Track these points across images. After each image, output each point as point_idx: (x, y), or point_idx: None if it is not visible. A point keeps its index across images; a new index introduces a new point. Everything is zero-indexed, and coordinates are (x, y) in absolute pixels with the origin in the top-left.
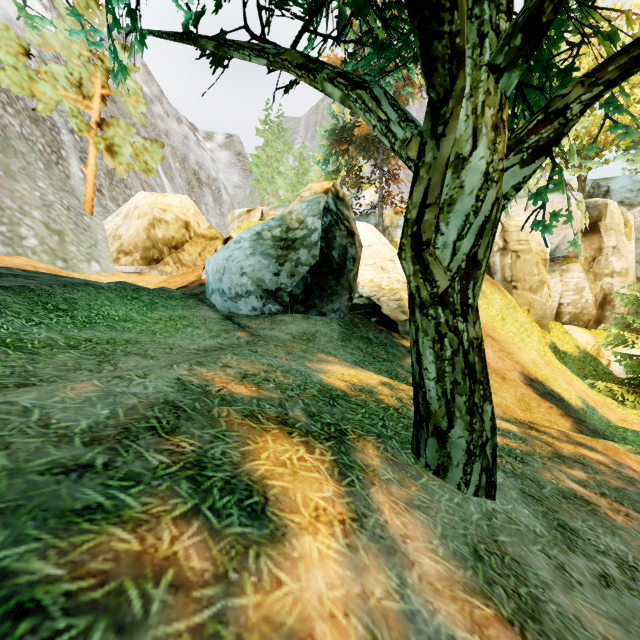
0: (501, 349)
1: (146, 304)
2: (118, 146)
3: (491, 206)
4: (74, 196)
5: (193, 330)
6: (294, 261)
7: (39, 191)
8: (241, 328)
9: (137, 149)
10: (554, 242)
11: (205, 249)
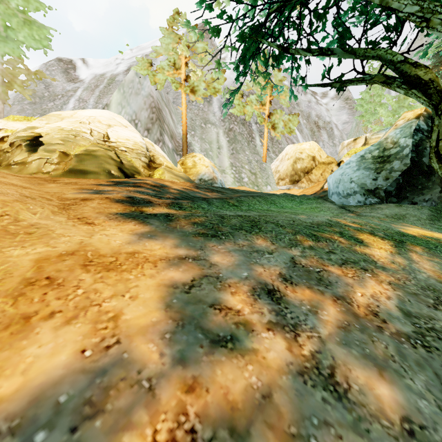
0: None
1: (298, 202)
2: (276, 124)
3: None
4: (258, 155)
5: (323, 212)
6: (388, 170)
7: (246, 156)
8: (350, 212)
9: (285, 122)
10: None
11: (324, 171)
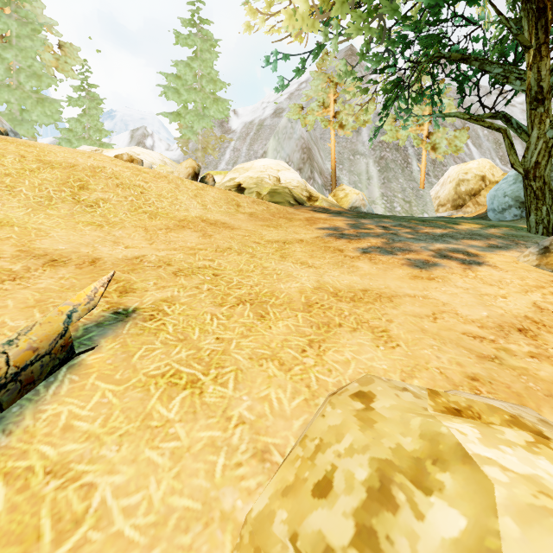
0: None
1: None
2: (438, 144)
3: (541, 145)
4: (414, 182)
5: None
6: None
7: (400, 184)
8: None
9: (449, 140)
10: None
11: None
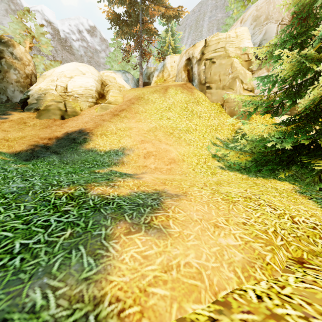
0: (104, 119)
1: None
2: (37, 65)
3: None
4: None
5: None
6: None
7: None
8: None
9: (47, 65)
10: (258, 41)
11: None
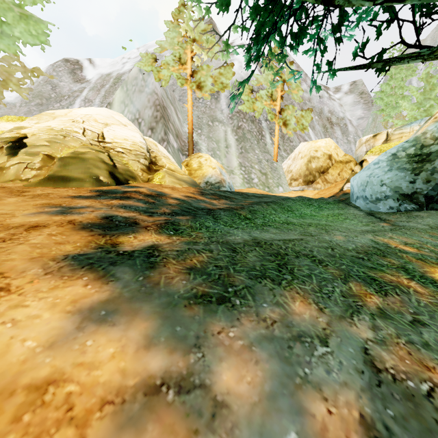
0: None
1: (317, 207)
2: (288, 120)
3: None
4: (269, 154)
5: (350, 221)
6: (429, 170)
7: (256, 155)
8: (382, 221)
9: (298, 118)
10: None
11: (342, 170)
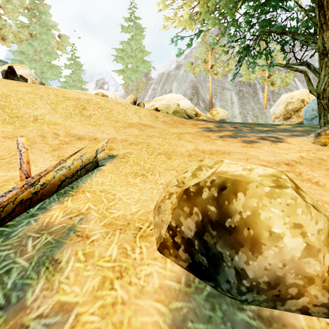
0: None
1: None
2: (275, 81)
3: (326, 79)
4: (260, 104)
5: None
6: None
7: (251, 106)
8: None
9: (282, 78)
10: None
11: None
